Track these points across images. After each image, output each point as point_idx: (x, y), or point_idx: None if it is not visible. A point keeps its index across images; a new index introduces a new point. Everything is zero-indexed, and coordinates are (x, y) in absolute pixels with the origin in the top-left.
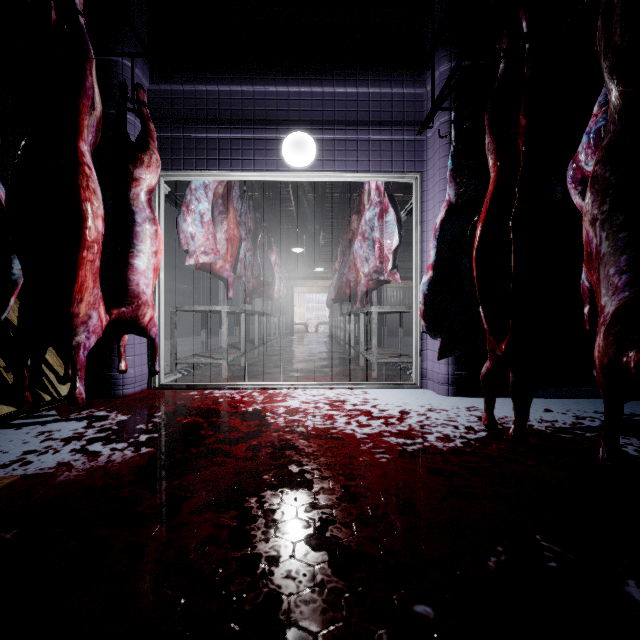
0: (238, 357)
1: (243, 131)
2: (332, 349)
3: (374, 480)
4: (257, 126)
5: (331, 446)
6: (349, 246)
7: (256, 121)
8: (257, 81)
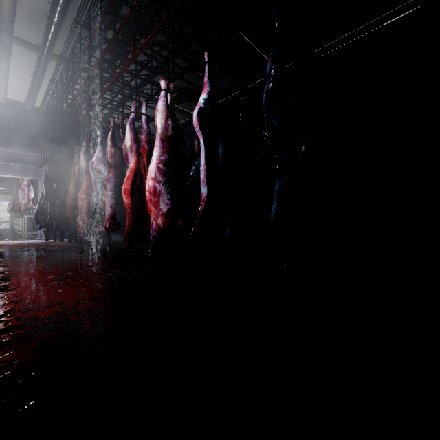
0: None
1: None
2: (10, 234)
3: (12, 246)
4: None
5: (3, 245)
6: (19, 187)
7: None
8: None
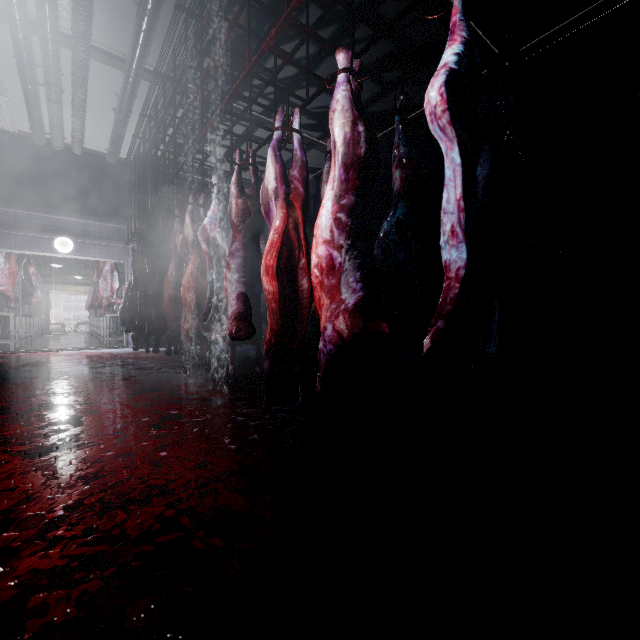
0: (7, 346)
1: (31, 233)
2: (89, 340)
3: (90, 357)
4: (40, 231)
5: (79, 356)
6: (100, 275)
7: (39, 229)
8: (40, 211)
